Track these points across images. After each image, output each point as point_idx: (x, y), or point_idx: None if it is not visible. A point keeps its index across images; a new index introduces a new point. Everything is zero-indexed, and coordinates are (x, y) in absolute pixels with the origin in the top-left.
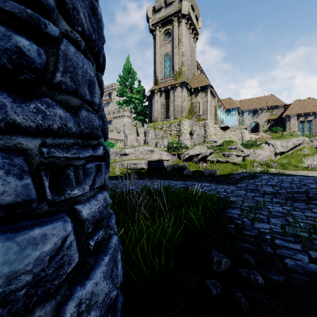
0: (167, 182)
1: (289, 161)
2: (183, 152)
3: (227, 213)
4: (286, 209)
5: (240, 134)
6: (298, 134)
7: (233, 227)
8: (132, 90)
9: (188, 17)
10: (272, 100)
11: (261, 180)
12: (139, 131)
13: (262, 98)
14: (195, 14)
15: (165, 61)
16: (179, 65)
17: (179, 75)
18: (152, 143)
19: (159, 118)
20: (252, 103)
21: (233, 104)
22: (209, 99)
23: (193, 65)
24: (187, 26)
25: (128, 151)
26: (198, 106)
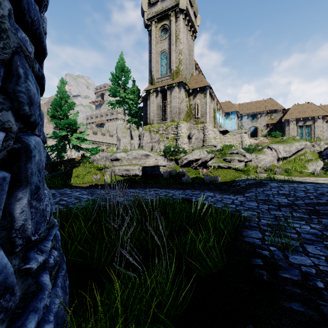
0: (164, 191)
1: (292, 166)
2: (181, 157)
3: (245, 237)
4: (316, 228)
5: (240, 139)
6: (300, 139)
7: (261, 264)
8: (126, 90)
9: (186, 12)
10: (271, 104)
11: (271, 188)
12: (134, 134)
13: (261, 102)
14: (194, 10)
15: (161, 59)
16: (176, 63)
17: (176, 74)
18: (148, 148)
19: (155, 120)
20: (251, 107)
21: (232, 108)
22: (208, 101)
23: (192, 65)
24: (185, 22)
25: (119, 155)
26: (197, 108)
